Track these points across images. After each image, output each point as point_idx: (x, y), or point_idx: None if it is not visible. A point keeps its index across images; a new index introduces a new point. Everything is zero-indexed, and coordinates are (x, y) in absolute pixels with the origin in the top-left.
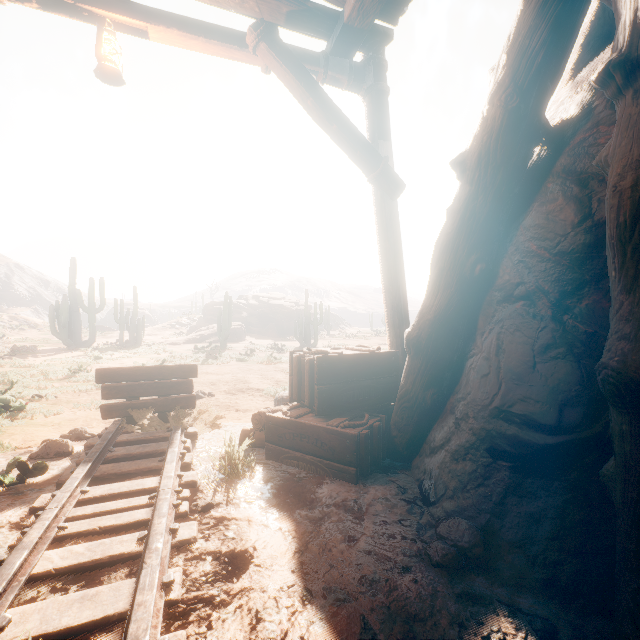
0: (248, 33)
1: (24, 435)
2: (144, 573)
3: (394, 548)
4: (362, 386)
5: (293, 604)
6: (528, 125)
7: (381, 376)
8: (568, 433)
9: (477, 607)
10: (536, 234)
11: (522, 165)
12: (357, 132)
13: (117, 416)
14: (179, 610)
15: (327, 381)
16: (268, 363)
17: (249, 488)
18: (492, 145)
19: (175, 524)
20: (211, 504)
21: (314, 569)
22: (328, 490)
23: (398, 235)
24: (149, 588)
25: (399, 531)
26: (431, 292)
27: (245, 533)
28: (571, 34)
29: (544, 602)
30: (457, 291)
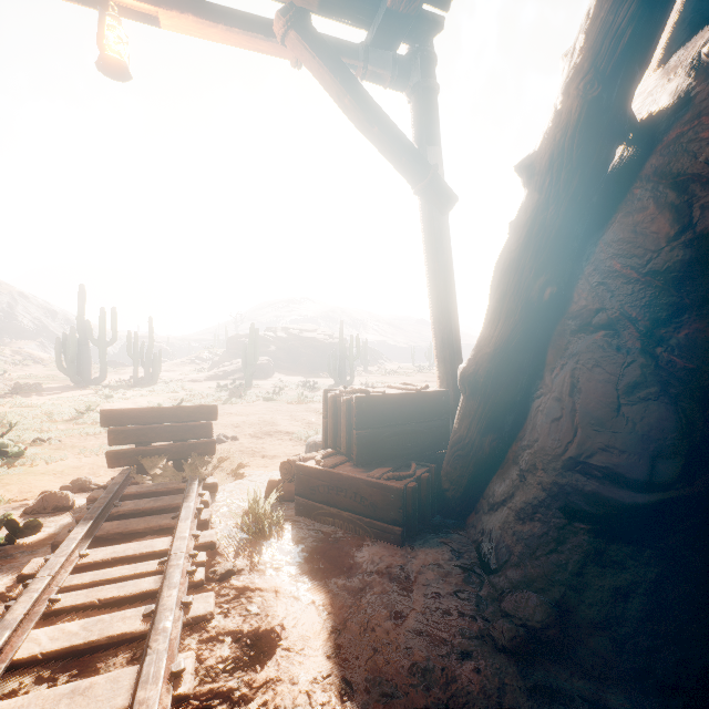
0: (275, 19)
1: (20, 485)
2: (148, 661)
3: (450, 627)
4: (408, 431)
5: (329, 700)
6: (611, 119)
7: (430, 419)
8: (663, 490)
9: (555, 705)
10: (620, 250)
11: (602, 168)
12: (402, 136)
13: (125, 464)
14: (190, 708)
15: (367, 425)
16: (299, 403)
17: (276, 551)
18: (567, 144)
19: (188, 596)
20: (231, 571)
21: (354, 654)
22: (369, 554)
23: (449, 256)
24: (153, 681)
25: (455, 606)
26: (490, 321)
27: (271, 607)
28: (665, 7)
29: (637, 699)
30: (522, 319)
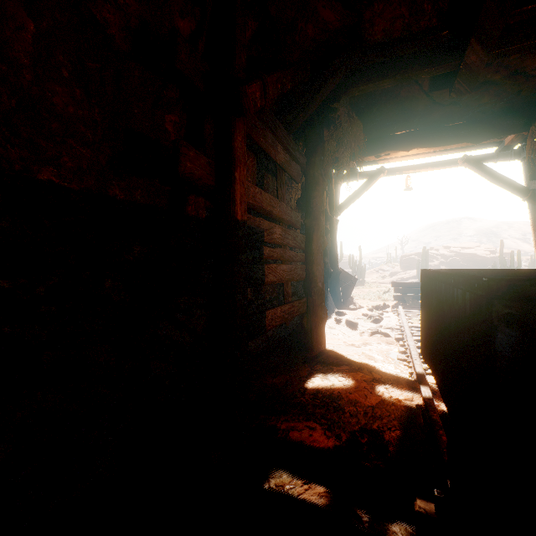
0: (458, 161)
1: None
2: None
3: None
4: None
5: None
6: None
7: None
8: None
9: None
10: None
11: None
12: (514, 183)
13: (398, 300)
14: None
15: None
16: None
17: None
18: None
19: None
20: None
21: None
22: None
23: None
24: None
25: None
26: None
27: None
28: None
29: None
30: None
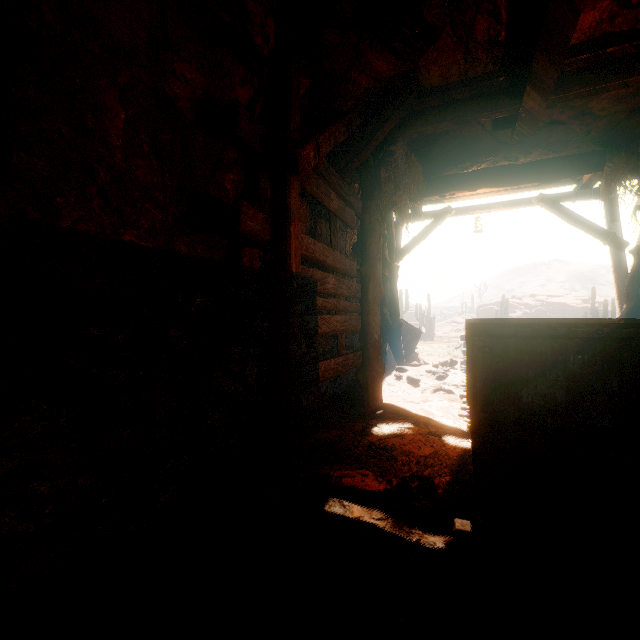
0: (533, 200)
1: None
2: None
3: None
4: None
5: None
6: None
7: None
8: None
9: None
10: None
11: None
12: (593, 225)
13: None
14: None
15: None
16: None
17: None
18: None
19: None
20: None
21: None
22: None
23: (625, 269)
24: None
25: None
26: (625, 301)
27: None
28: None
29: None
30: (637, 301)
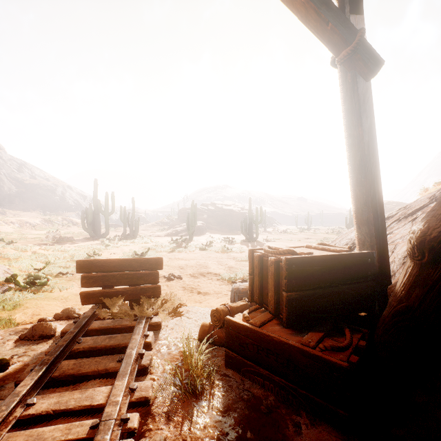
0: None
1: (34, 309)
2: None
3: None
4: (336, 292)
5: None
6: None
7: (356, 280)
8: None
9: None
10: None
11: None
12: (328, 1)
13: (94, 302)
14: None
15: (297, 287)
16: (222, 252)
17: (207, 419)
18: None
19: None
20: None
21: None
22: (310, 440)
23: (372, 120)
24: None
25: None
26: None
27: None
28: None
29: None
30: None
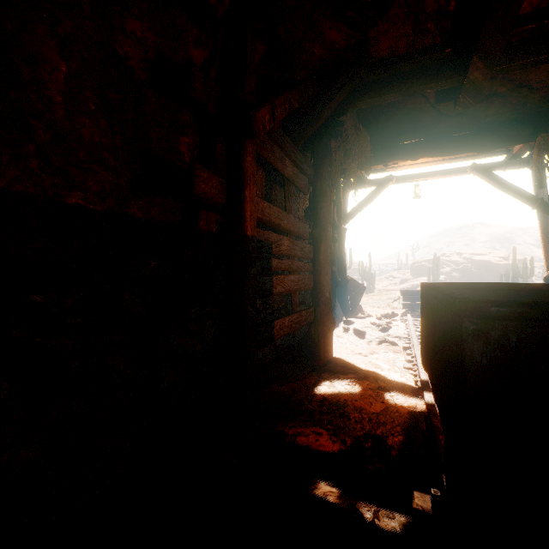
0: (467, 169)
1: None
2: None
3: None
4: None
5: None
6: None
7: None
8: None
9: None
10: None
11: None
12: (522, 191)
13: (407, 308)
14: None
15: None
16: None
17: None
18: None
19: None
20: None
21: None
22: None
23: None
24: None
25: None
26: None
27: None
28: None
29: None
30: None
